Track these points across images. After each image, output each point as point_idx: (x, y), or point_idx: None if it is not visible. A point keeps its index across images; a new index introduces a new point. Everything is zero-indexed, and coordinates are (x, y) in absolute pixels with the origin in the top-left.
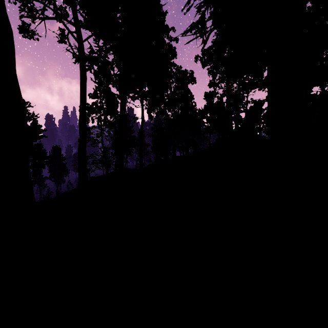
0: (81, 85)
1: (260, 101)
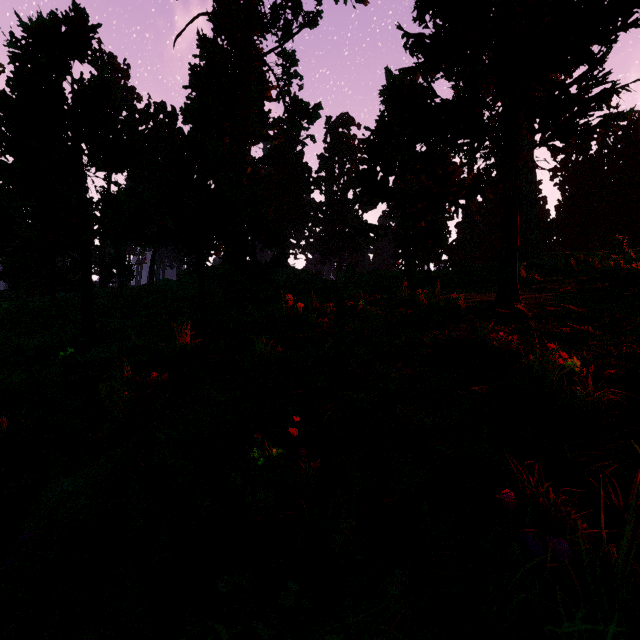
0: None
1: None
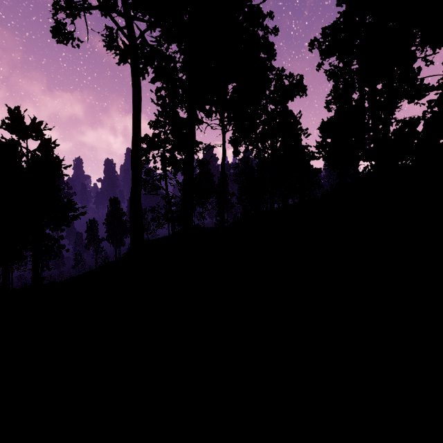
0: (134, 105)
1: (412, 120)
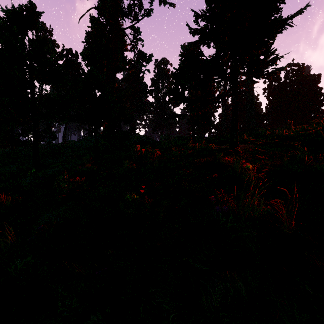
0: None
1: None
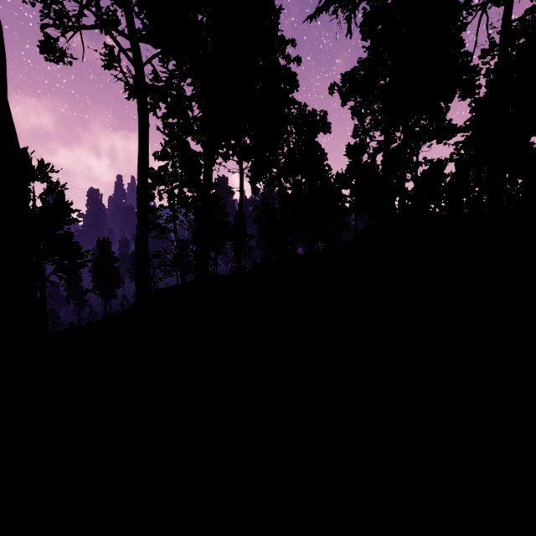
0: (140, 138)
1: (439, 162)
